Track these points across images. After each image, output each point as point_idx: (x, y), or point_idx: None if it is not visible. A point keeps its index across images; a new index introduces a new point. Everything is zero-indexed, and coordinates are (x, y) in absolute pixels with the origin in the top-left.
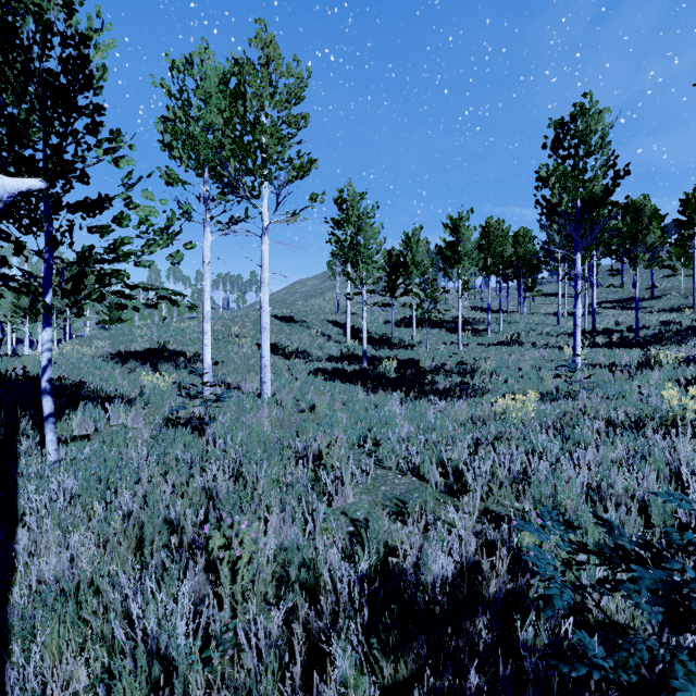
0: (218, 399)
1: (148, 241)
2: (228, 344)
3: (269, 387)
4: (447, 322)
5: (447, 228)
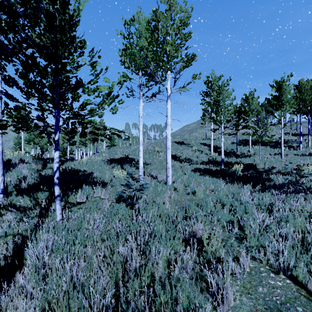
0: (140, 189)
1: (101, 102)
2: (154, 155)
3: (170, 179)
4: (270, 142)
5: (273, 88)
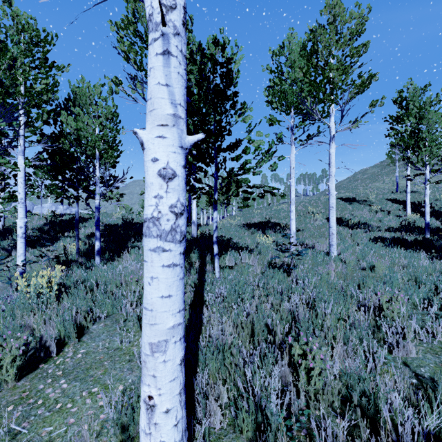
0: (298, 254)
1: (259, 160)
2: (306, 218)
3: (335, 249)
4: None
5: None
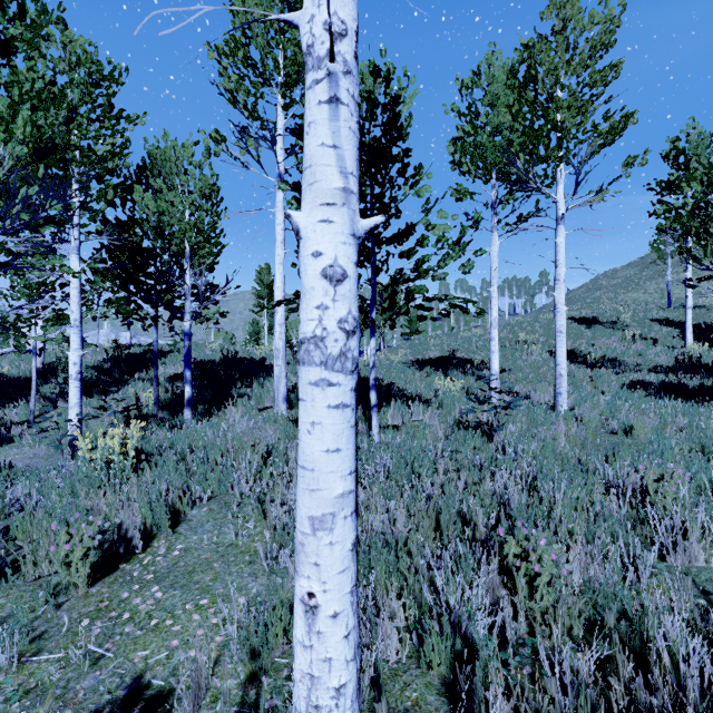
0: (506, 406)
1: (443, 256)
2: (515, 351)
3: (564, 400)
4: None
5: None
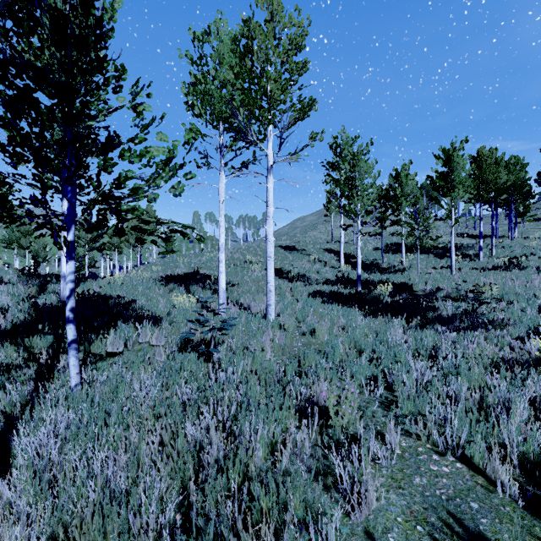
0: (221, 328)
1: (153, 175)
2: (244, 269)
3: (273, 309)
4: (434, 248)
5: (439, 159)
